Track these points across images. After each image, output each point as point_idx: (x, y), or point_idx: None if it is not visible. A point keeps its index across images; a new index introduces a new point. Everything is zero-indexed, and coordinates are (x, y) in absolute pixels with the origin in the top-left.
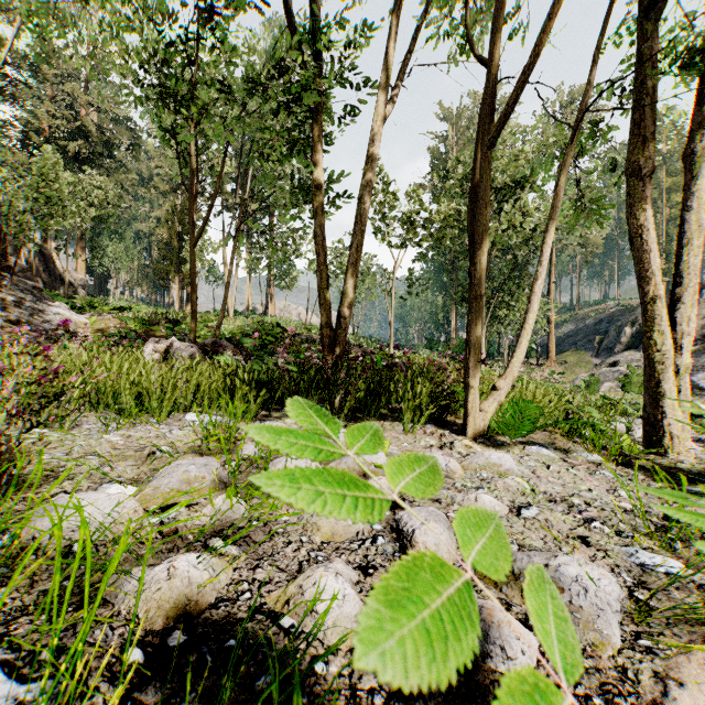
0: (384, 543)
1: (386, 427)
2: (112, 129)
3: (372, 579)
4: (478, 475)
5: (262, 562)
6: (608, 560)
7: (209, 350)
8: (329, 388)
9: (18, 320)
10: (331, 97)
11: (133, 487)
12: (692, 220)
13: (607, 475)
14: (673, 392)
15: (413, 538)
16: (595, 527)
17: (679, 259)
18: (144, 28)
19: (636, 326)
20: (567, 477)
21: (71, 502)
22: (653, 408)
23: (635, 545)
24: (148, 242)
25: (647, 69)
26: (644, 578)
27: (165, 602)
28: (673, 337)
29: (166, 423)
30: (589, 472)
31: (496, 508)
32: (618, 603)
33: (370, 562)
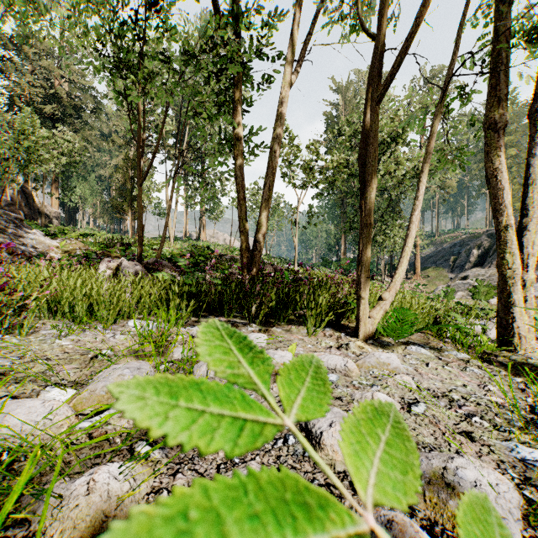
0: (295, 443)
1: (293, 331)
2: (80, 96)
3: None
4: (371, 373)
5: (183, 466)
6: (493, 455)
7: (152, 268)
8: (247, 299)
9: (2, 243)
10: (248, 68)
11: (73, 390)
12: (535, 165)
13: (476, 371)
14: (521, 301)
15: (321, 440)
16: (475, 421)
17: (525, 195)
18: (99, 9)
19: (481, 249)
20: (444, 373)
21: (6, 411)
22: (505, 314)
23: (512, 440)
24: (108, 184)
25: (501, 44)
26: (528, 474)
27: (81, 520)
28: (521, 257)
29: (112, 329)
30: (461, 368)
31: None
32: (518, 510)
33: (282, 463)
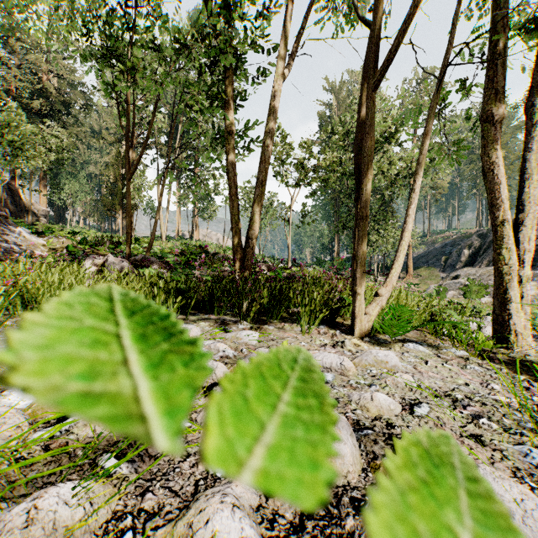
0: None
1: (286, 328)
2: (69, 92)
3: (275, 502)
4: (368, 371)
5: (154, 483)
6: (507, 462)
7: (139, 265)
8: (238, 295)
9: None
10: (241, 61)
11: None
12: (531, 159)
13: (476, 369)
14: (517, 298)
15: None
16: (483, 423)
17: (521, 190)
18: None
19: (472, 249)
20: (444, 372)
21: None
22: (501, 310)
23: (524, 443)
24: (98, 182)
25: (498, 35)
26: None
27: None
28: (517, 253)
29: None
30: (461, 366)
31: (390, 406)
32: None
33: None
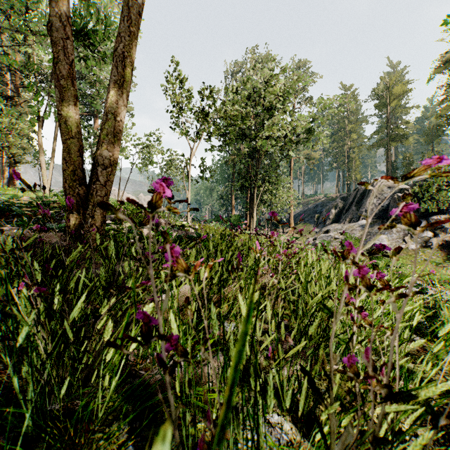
0: None
1: None
2: None
3: None
4: None
5: None
6: None
7: None
8: None
9: None
10: None
11: None
12: None
13: None
14: None
15: None
16: None
17: None
18: None
19: (337, 209)
20: None
21: None
22: None
23: None
24: None
25: None
26: None
27: None
28: None
29: None
30: None
31: None
32: None
33: None
